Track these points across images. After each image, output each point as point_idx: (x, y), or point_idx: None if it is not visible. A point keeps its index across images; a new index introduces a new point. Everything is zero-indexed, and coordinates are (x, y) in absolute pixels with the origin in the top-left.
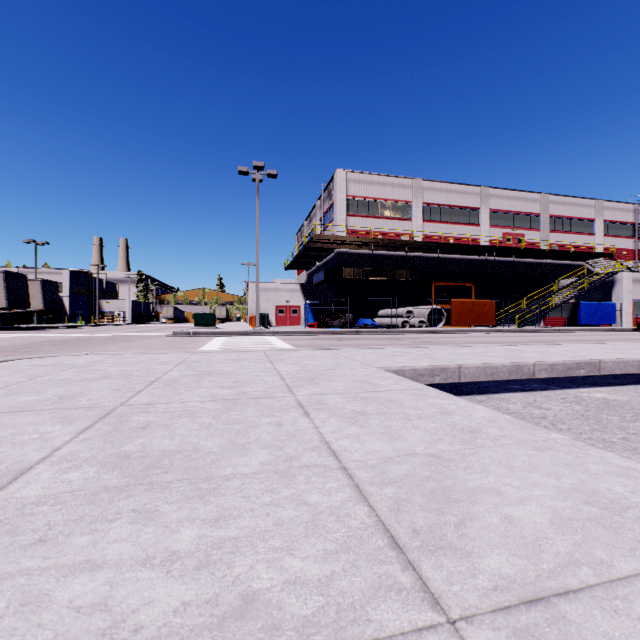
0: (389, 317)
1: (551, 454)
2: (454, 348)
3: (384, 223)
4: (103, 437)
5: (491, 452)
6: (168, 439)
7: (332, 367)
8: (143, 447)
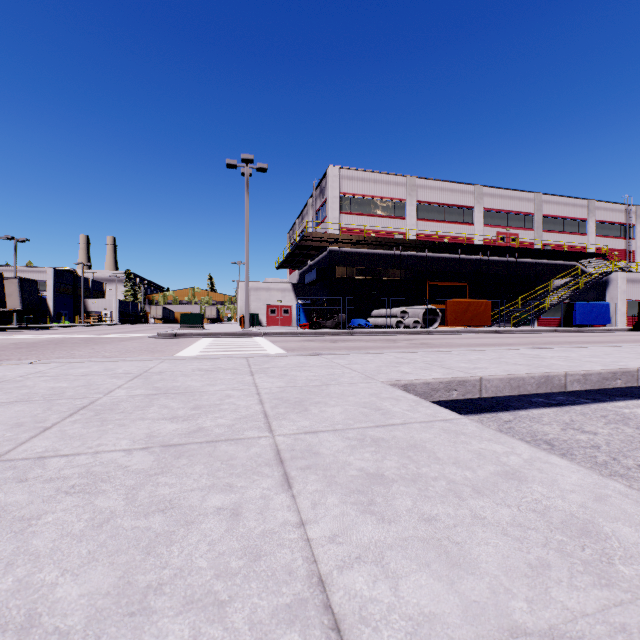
0: (383, 317)
1: None
2: (462, 353)
3: (378, 221)
4: None
5: None
6: None
7: (326, 381)
8: None
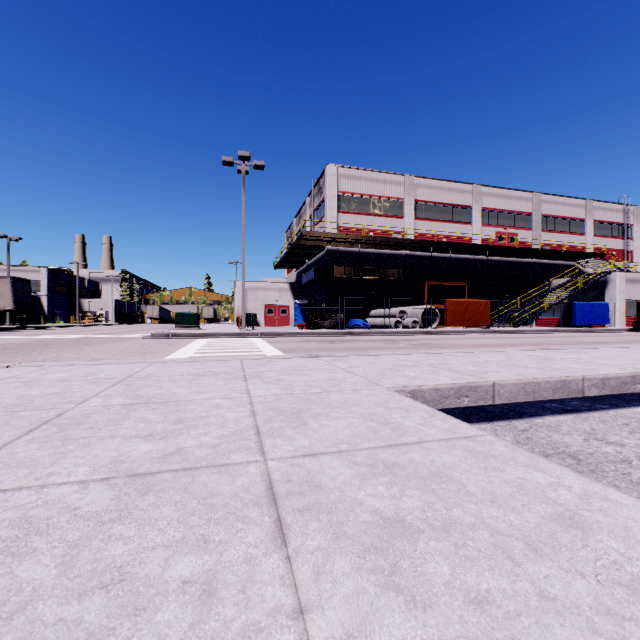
0: (381, 317)
1: None
2: (468, 354)
3: (376, 220)
4: None
5: None
6: None
7: (326, 387)
8: None
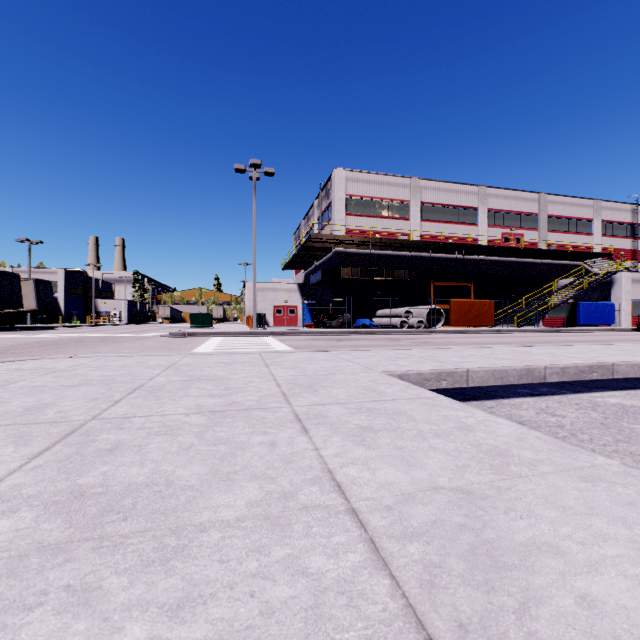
0: (387, 317)
1: (606, 487)
2: (458, 350)
3: (382, 222)
4: (59, 464)
5: (532, 485)
6: (137, 466)
7: (332, 371)
8: (104, 479)
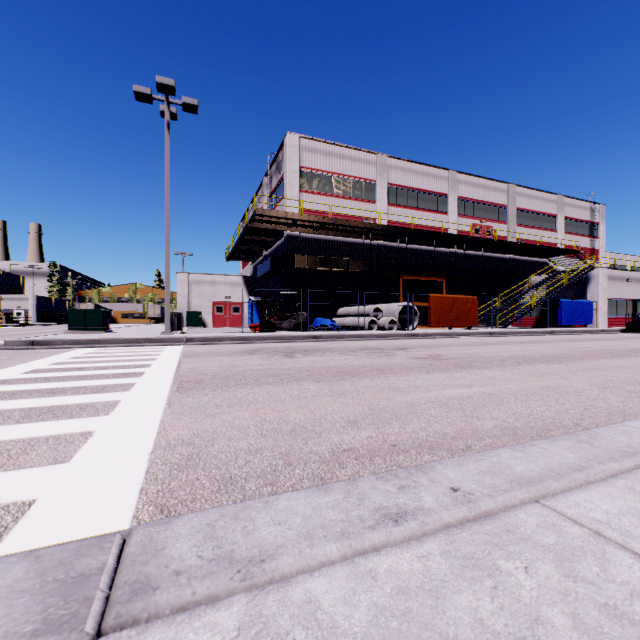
0: (351, 316)
1: None
2: None
3: (344, 204)
4: None
5: None
6: None
7: None
8: None
